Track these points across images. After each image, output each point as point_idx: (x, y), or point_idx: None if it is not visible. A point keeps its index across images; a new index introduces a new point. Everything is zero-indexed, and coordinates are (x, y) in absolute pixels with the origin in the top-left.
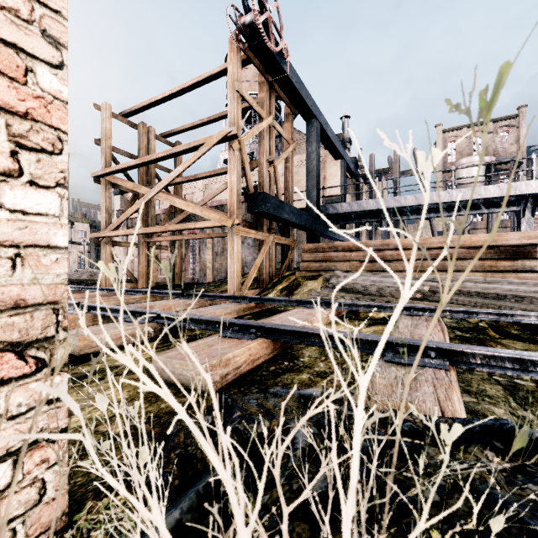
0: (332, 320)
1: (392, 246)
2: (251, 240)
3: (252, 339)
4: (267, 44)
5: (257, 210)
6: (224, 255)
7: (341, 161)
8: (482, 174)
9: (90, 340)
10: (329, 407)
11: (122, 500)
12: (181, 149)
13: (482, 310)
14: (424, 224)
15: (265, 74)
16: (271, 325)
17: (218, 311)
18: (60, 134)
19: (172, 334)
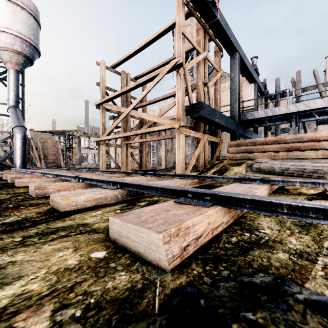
0: None
1: (305, 139)
2: (190, 141)
3: (208, 206)
4: None
5: (197, 115)
6: (172, 151)
7: (254, 84)
8: None
9: (71, 200)
10: None
11: None
12: (145, 79)
13: None
14: (319, 127)
15: (201, 22)
16: (225, 193)
17: (170, 183)
18: None
19: (136, 199)
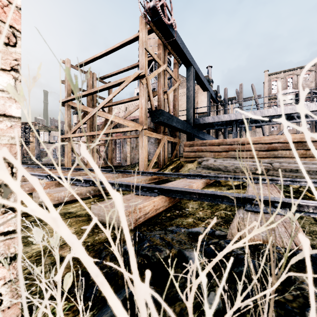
0: (301, 114)
1: (239, 142)
2: (153, 140)
3: (155, 196)
4: (163, 19)
5: (157, 120)
6: (137, 148)
7: (207, 92)
8: (293, 100)
9: (53, 196)
10: (302, 243)
11: (62, 307)
12: (111, 84)
13: (302, 180)
14: (257, 130)
15: (161, 39)
16: (167, 187)
17: (133, 180)
18: (15, 32)
19: (105, 193)
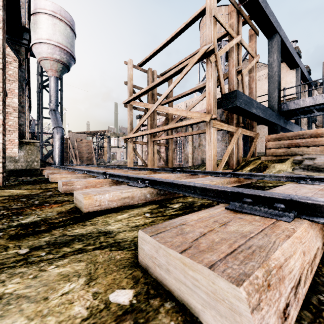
0: None
1: None
2: (220, 137)
3: (288, 219)
4: None
5: (231, 106)
6: (199, 148)
7: (296, 69)
8: None
9: (94, 198)
10: None
11: None
12: (172, 72)
13: None
14: None
15: (234, 3)
16: (313, 200)
17: (205, 182)
18: None
19: (167, 199)
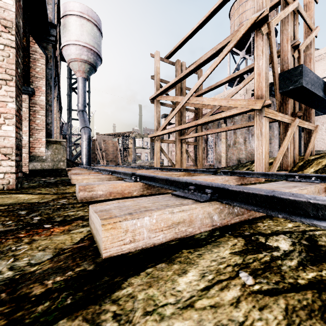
0: None
1: None
2: None
3: None
4: None
5: (292, 86)
6: (235, 146)
7: None
8: None
9: (122, 227)
10: None
11: None
12: (208, 55)
13: None
14: None
15: None
16: None
17: (293, 190)
18: None
19: (244, 222)
